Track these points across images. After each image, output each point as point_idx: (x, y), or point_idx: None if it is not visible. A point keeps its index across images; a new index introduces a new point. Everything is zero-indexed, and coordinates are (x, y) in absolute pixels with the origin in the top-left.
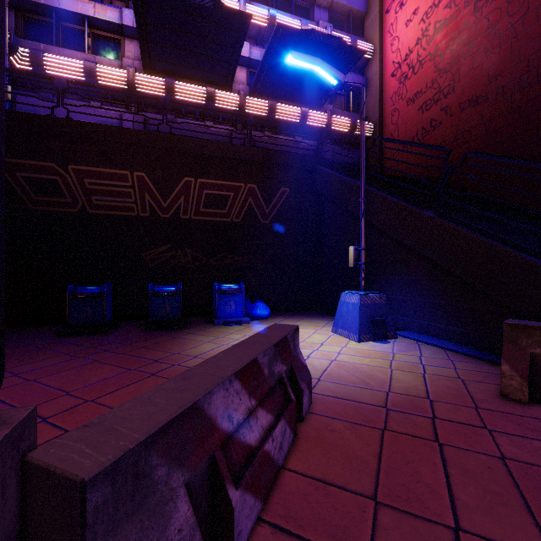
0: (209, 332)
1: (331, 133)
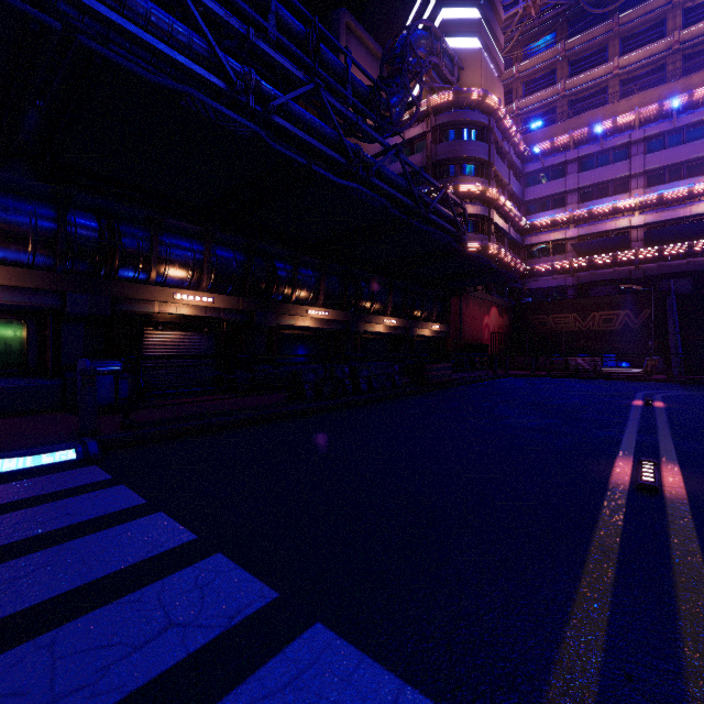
0: None
1: None
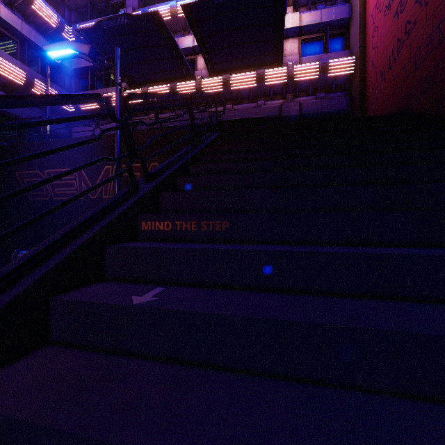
0: None
1: (298, 86)
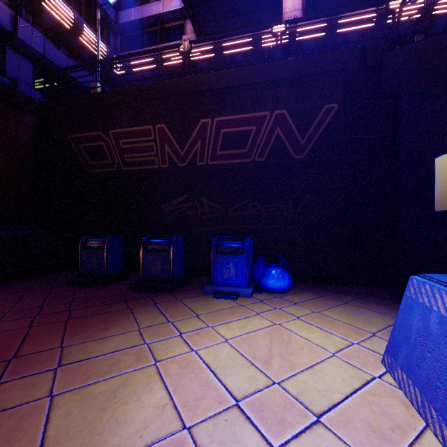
0: (175, 306)
1: (433, 23)
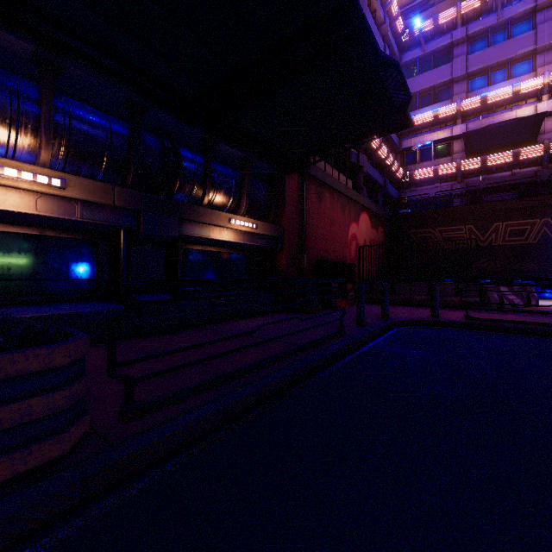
0: None
1: None
